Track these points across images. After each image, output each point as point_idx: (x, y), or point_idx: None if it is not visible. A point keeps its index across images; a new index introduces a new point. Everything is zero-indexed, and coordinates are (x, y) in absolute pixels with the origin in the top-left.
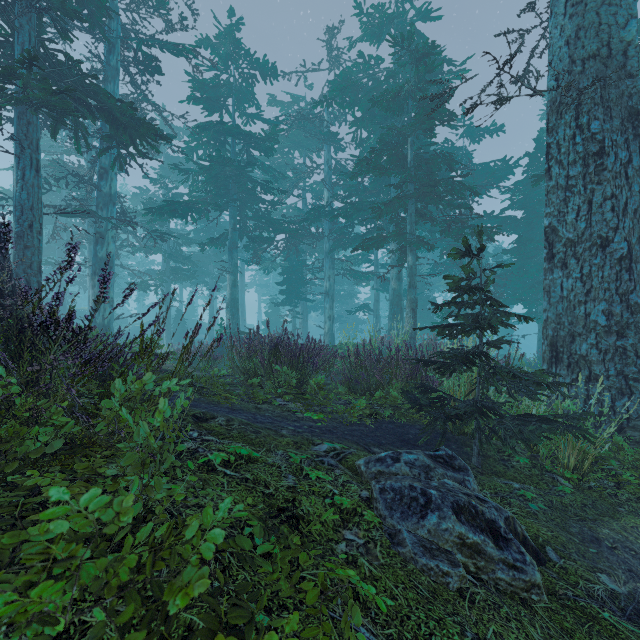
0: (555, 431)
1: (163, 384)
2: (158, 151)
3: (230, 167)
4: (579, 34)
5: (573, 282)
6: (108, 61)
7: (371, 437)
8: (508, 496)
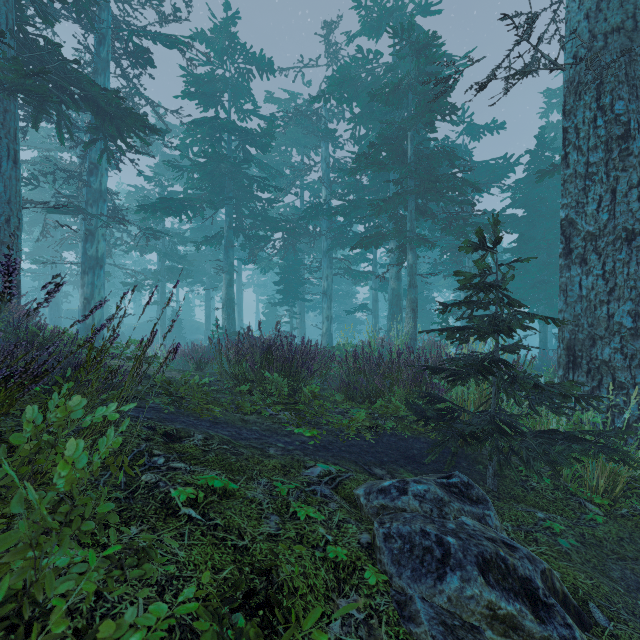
0: (587, 452)
1: (97, 411)
2: (147, 143)
3: (225, 164)
4: (601, 6)
5: (594, 280)
6: (98, 53)
7: (371, 454)
8: (533, 530)
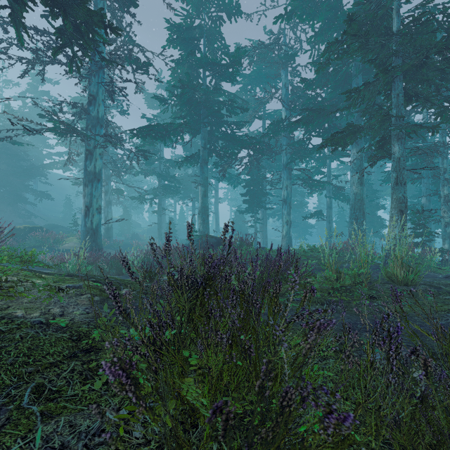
0: None
1: None
2: (105, 41)
3: (199, 92)
4: None
5: None
6: (96, 5)
7: None
8: None
